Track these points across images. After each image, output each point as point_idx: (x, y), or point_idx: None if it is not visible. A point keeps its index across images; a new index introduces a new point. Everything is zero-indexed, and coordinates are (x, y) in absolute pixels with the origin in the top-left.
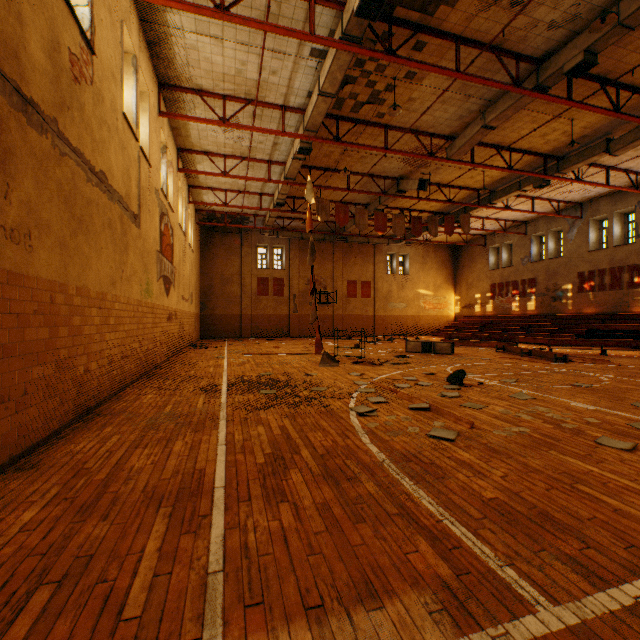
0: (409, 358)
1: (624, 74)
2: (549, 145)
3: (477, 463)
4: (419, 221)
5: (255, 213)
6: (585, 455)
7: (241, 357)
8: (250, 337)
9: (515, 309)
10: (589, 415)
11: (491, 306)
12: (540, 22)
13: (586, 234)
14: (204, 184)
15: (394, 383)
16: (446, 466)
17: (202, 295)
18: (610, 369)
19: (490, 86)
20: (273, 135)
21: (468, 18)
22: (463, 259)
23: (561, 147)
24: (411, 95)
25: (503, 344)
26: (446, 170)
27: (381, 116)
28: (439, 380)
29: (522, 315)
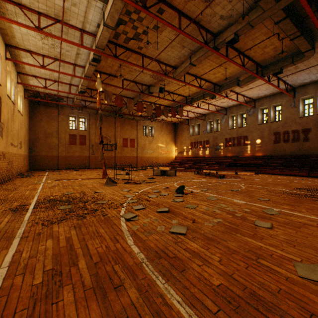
0: (155, 179)
1: (247, 49)
2: (216, 79)
3: (202, 251)
4: (159, 109)
5: (67, 96)
6: (254, 234)
7: (54, 182)
8: (64, 169)
9: (201, 154)
10: (244, 207)
11: (191, 152)
12: (217, 14)
13: (228, 122)
14: (29, 73)
15: (148, 195)
16: (184, 258)
17: (30, 143)
18: (242, 181)
19: (195, 41)
20: (76, 47)
21: (185, 2)
22: (179, 130)
23: (221, 81)
24: (156, 39)
25: (197, 170)
26: (172, 84)
27: (140, 48)
28: (171, 191)
29: (203, 157)
